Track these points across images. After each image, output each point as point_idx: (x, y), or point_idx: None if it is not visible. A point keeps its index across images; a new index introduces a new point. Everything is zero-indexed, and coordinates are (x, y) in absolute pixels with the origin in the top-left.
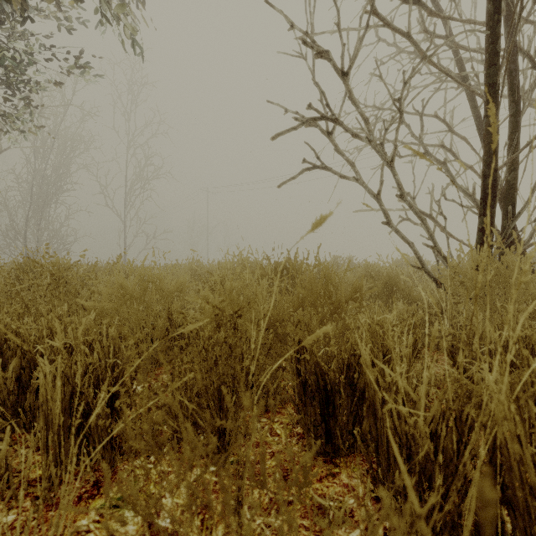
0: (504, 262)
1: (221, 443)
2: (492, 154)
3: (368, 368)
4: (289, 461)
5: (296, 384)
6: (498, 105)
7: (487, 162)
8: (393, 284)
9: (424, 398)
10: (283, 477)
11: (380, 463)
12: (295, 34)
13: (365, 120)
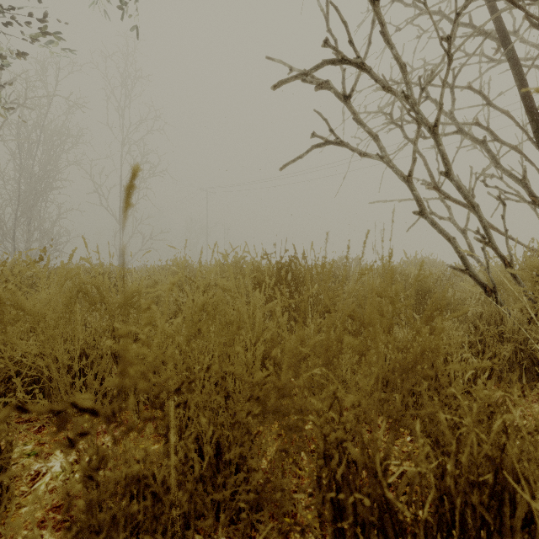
0: None
1: None
2: None
3: None
4: None
5: None
6: None
7: None
8: (427, 291)
9: None
10: None
11: None
12: None
13: (401, 66)
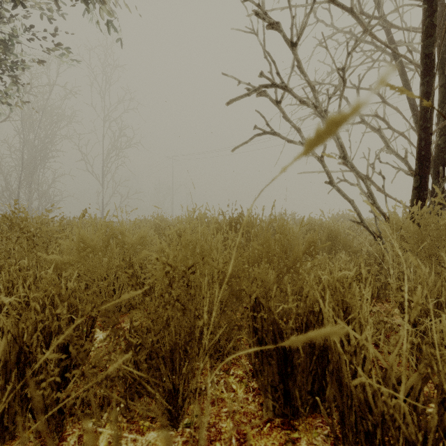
0: (445, 217)
1: (174, 407)
2: (427, 119)
3: None
4: (245, 424)
5: (253, 341)
6: (434, 74)
7: (423, 127)
8: (335, 237)
9: (404, 372)
10: (240, 445)
11: (346, 434)
12: (247, 12)
13: (312, 87)
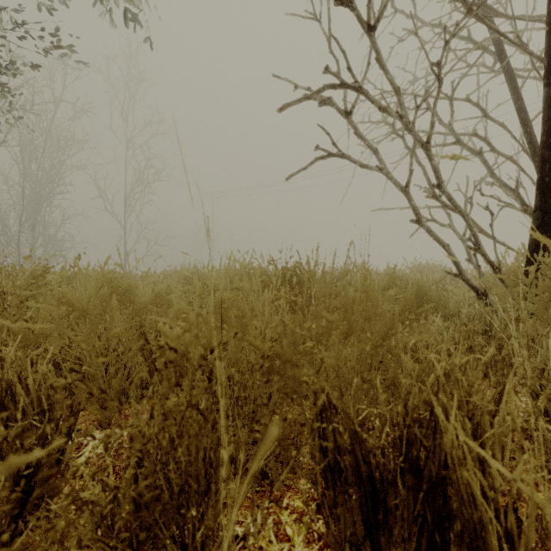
0: None
1: None
2: None
3: (459, 461)
4: None
5: (319, 466)
6: None
7: (548, 143)
8: (424, 294)
9: None
10: None
11: None
12: None
13: (396, 89)
